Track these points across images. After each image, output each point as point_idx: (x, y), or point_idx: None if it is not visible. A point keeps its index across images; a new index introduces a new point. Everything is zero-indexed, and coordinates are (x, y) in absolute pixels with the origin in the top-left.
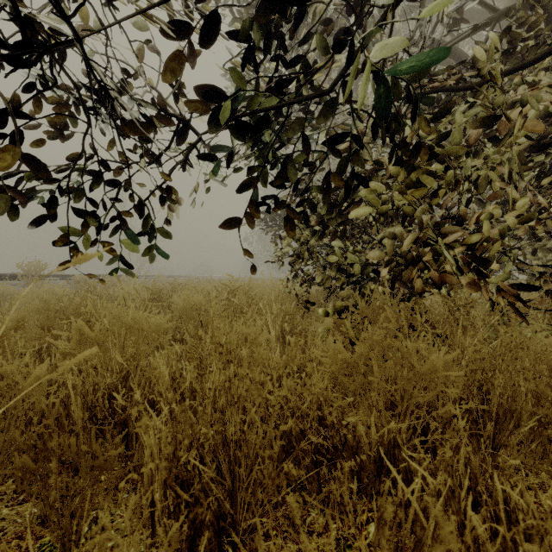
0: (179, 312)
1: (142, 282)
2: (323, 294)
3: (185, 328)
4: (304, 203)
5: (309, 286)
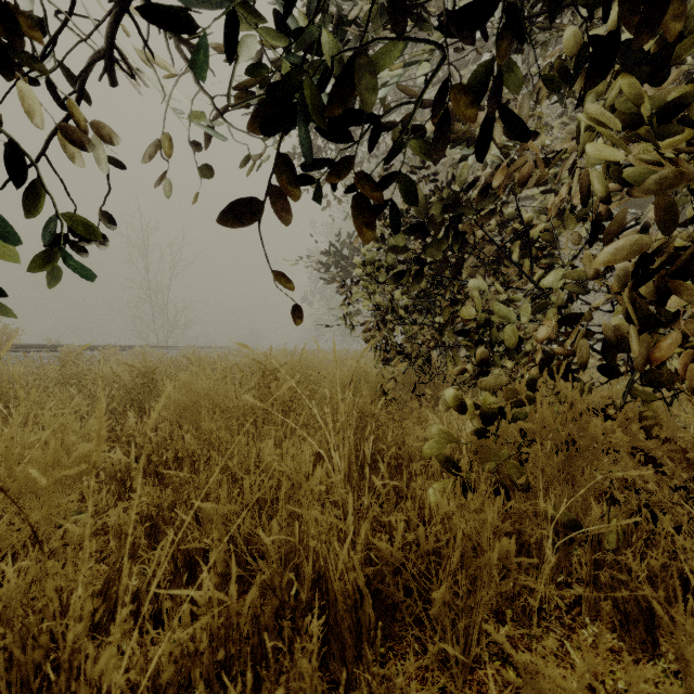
0: (171, 411)
1: (156, 355)
2: (419, 375)
3: (134, 465)
4: (404, 194)
5: (396, 363)
